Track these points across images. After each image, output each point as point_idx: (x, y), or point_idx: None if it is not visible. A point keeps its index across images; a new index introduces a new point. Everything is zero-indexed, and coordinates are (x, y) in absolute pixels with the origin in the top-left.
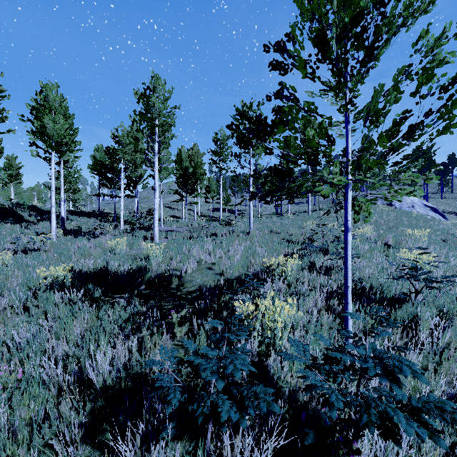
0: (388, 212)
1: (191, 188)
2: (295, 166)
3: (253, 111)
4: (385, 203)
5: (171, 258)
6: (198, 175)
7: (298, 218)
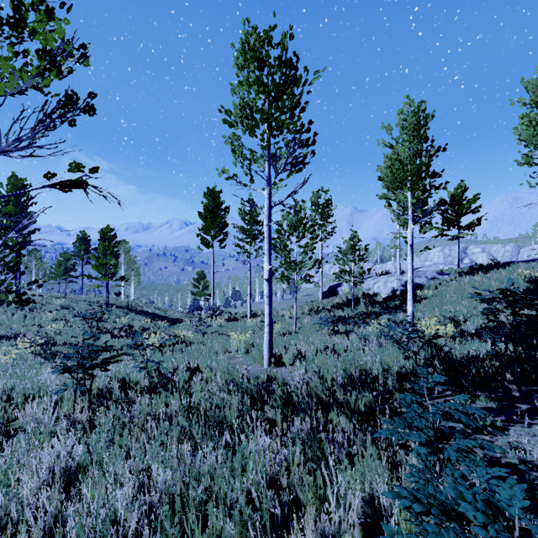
0: None
1: None
2: None
3: None
4: None
5: None
6: None
7: None
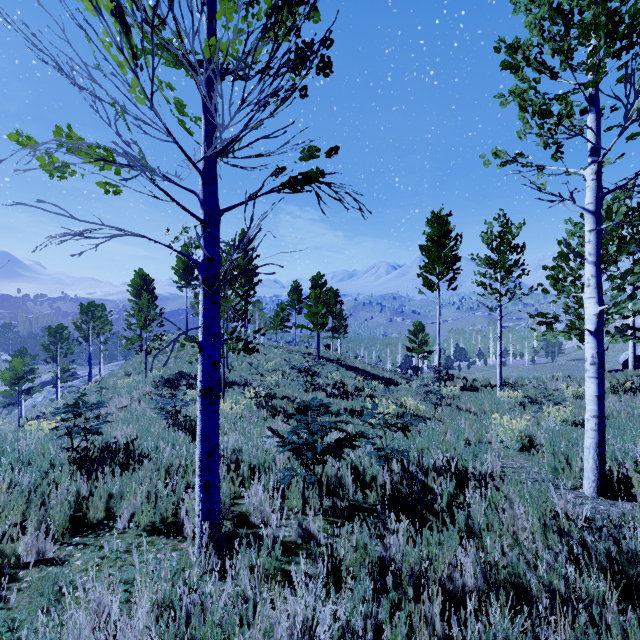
0: None
1: None
2: None
3: None
4: None
5: None
6: None
7: None
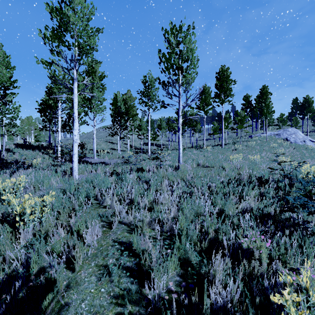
0: (286, 146)
1: (124, 125)
2: (210, 109)
3: (183, 32)
4: (281, 139)
5: (70, 212)
6: (130, 115)
7: (215, 150)
